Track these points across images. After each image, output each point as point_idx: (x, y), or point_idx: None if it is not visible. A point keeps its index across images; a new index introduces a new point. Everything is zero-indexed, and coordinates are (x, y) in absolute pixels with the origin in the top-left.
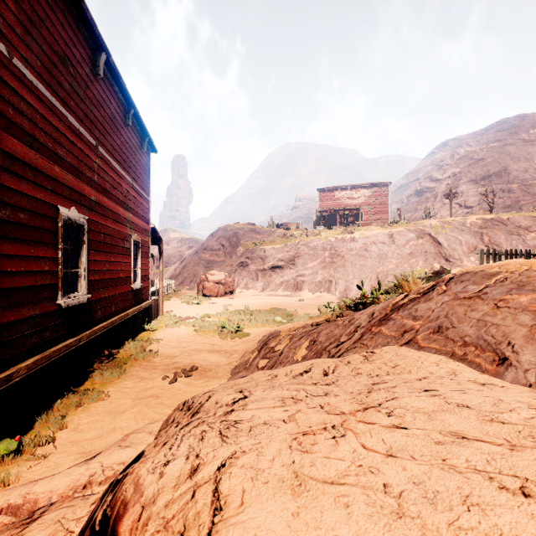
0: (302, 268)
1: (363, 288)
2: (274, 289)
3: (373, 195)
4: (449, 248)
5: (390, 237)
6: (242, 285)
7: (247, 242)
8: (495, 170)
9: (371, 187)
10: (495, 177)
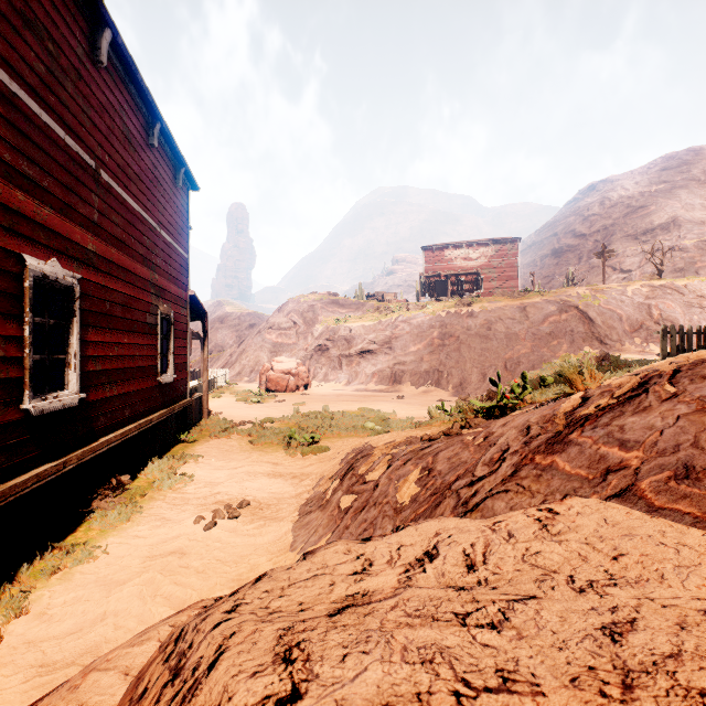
0: (402, 353)
1: (499, 384)
2: (363, 382)
3: (496, 255)
4: (604, 325)
5: (522, 311)
6: (320, 376)
7: (327, 318)
8: (660, 221)
9: (494, 244)
10: (661, 231)
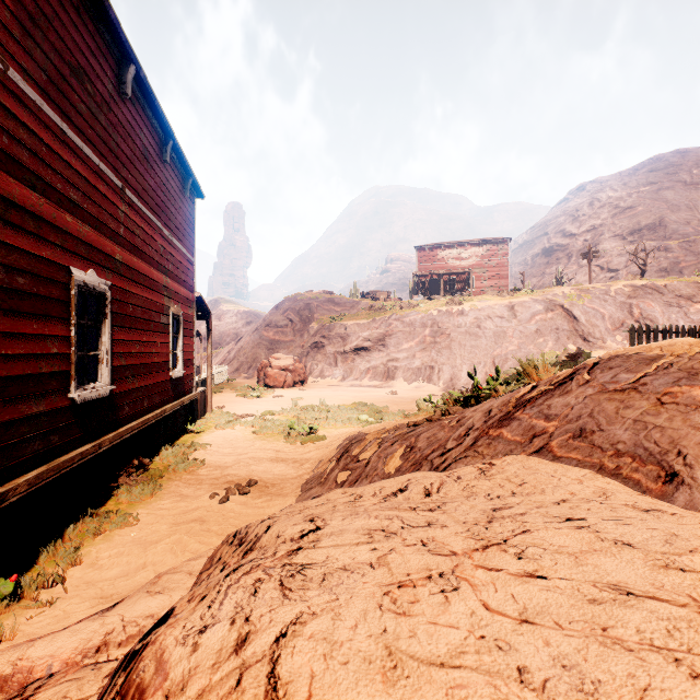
0: (395, 350)
1: (475, 377)
2: (358, 377)
3: (487, 255)
4: (587, 324)
5: (510, 309)
6: (316, 372)
7: (323, 316)
8: (647, 222)
9: (485, 244)
10: (647, 232)
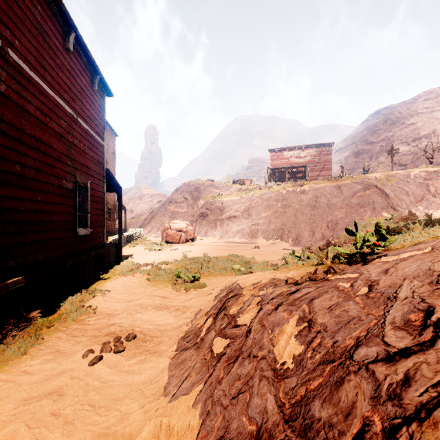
0: (257, 217)
1: (357, 232)
2: (231, 236)
3: (318, 154)
4: (396, 198)
5: (338, 189)
6: (202, 233)
7: (207, 195)
8: (425, 133)
9: (316, 147)
10: (425, 139)
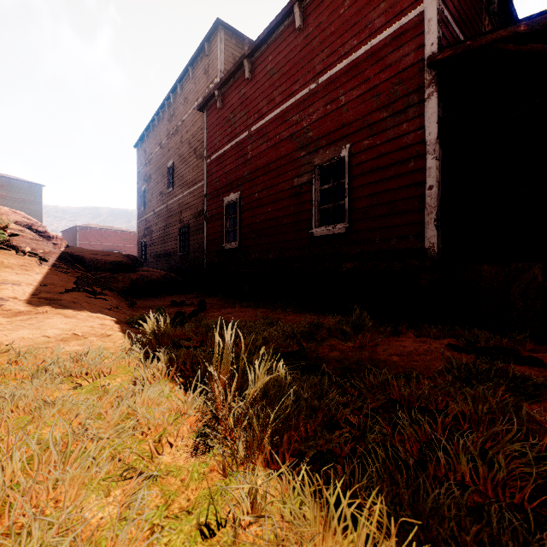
0: None
1: None
2: None
3: None
4: None
5: None
6: None
7: None
8: None
9: None
10: None
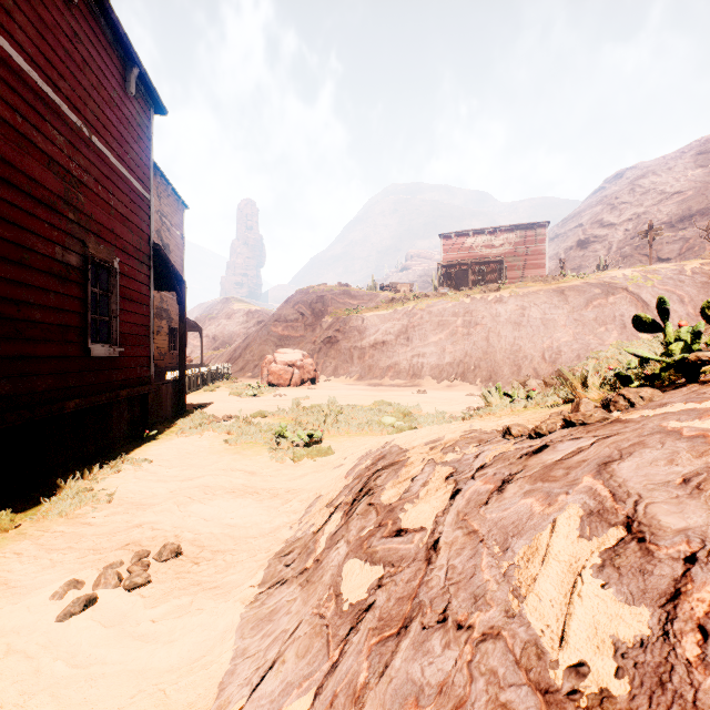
0: (421, 344)
1: (668, 321)
2: (377, 376)
3: (522, 241)
4: None
5: (560, 294)
6: (329, 370)
7: (337, 309)
8: (700, 207)
9: (519, 229)
10: (700, 218)
